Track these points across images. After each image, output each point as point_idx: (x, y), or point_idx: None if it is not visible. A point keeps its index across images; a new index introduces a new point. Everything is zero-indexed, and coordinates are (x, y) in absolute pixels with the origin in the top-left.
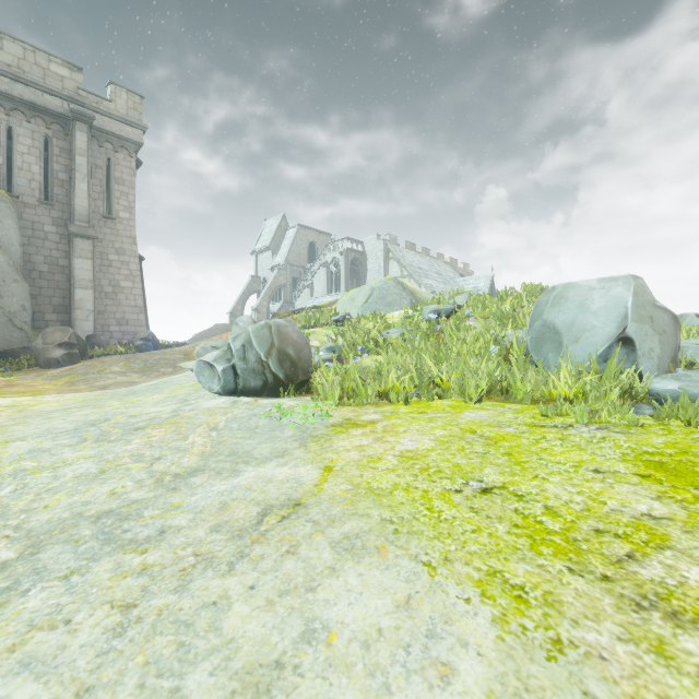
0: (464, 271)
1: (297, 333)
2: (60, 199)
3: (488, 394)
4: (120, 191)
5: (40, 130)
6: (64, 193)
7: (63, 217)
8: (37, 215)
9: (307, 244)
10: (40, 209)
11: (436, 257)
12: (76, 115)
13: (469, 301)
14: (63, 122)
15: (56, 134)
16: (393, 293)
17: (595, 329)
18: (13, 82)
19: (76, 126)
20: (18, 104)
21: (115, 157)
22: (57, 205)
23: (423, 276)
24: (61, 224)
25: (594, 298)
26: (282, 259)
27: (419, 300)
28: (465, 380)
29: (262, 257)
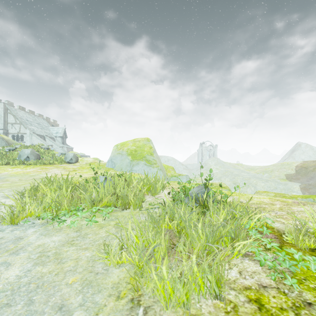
0: (54, 123)
1: None
2: None
3: (6, 164)
4: None
5: None
6: None
7: None
8: None
9: None
10: None
11: (38, 115)
12: None
13: (19, 147)
14: None
15: None
16: None
17: (25, 155)
18: None
19: None
20: None
21: None
22: None
23: (29, 124)
24: None
25: (26, 151)
26: None
27: (10, 143)
28: (3, 162)
29: None
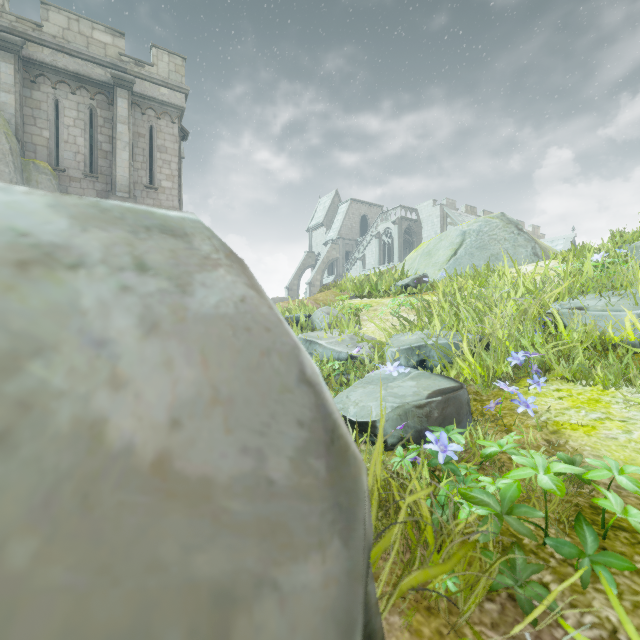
0: (533, 234)
1: (209, 343)
2: (104, 171)
3: None
4: (163, 160)
5: (85, 101)
6: (108, 165)
7: (107, 190)
8: (82, 189)
9: (359, 217)
10: (85, 182)
11: None
12: (117, 80)
13: None
14: (107, 92)
15: (100, 105)
16: (501, 238)
17: None
18: (58, 53)
19: (118, 92)
20: (63, 76)
21: (157, 124)
22: (101, 178)
23: None
24: (105, 196)
25: None
26: (334, 233)
27: (545, 250)
28: None
29: (316, 233)
